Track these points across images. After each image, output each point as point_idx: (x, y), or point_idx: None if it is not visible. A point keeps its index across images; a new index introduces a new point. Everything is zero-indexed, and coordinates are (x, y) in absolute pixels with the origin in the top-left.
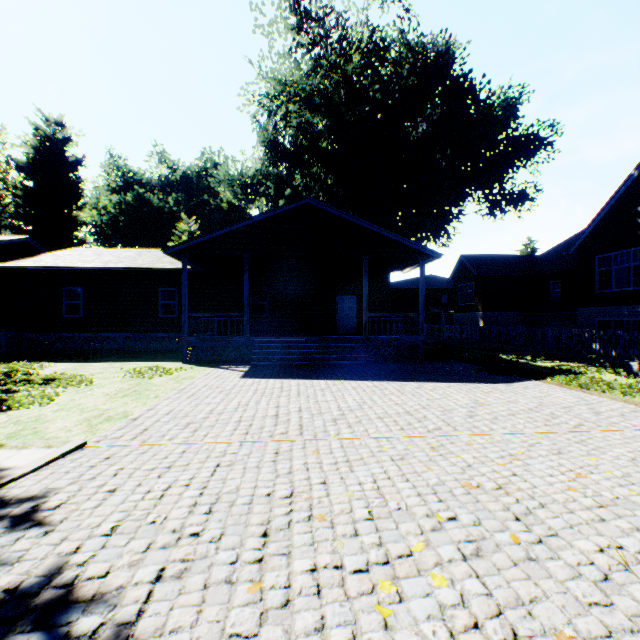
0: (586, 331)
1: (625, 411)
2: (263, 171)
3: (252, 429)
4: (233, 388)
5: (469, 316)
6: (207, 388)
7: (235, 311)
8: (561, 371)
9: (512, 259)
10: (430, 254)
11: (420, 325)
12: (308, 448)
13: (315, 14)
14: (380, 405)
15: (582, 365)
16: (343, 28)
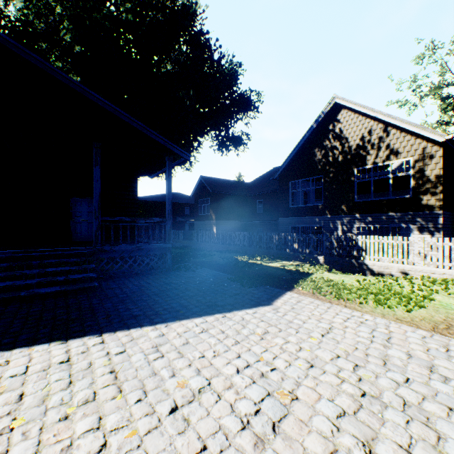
0: (290, 234)
1: (442, 351)
2: None
3: None
4: None
5: (206, 223)
6: None
7: None
8: (295, 273)
9: (234, 183)
10: (178, 153)
11: (167, 231)
12: None
13: None
14: None
15: (298, 263)
16: None
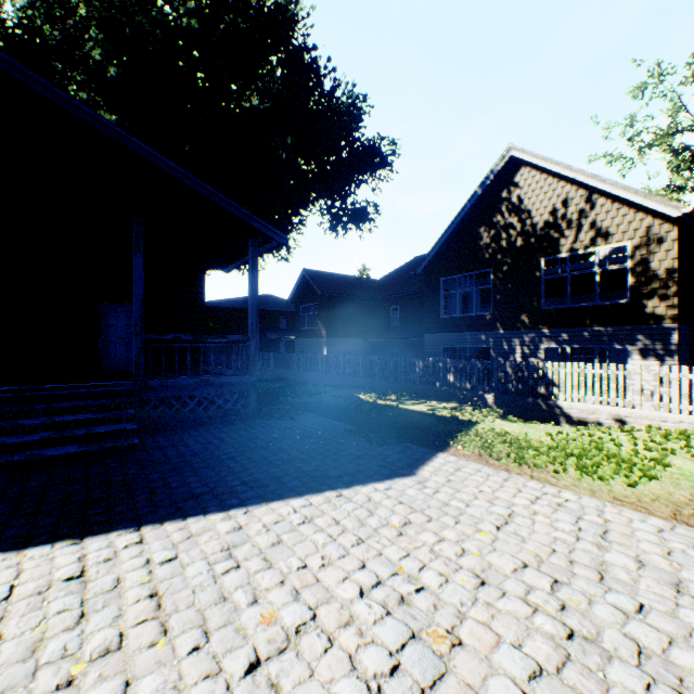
0: (441, 360)
1: (693, 554)
2: None
3: None
4: None
5: (313, 342)
6: None
7: None
8: (451, 421)
9: (355, 281)
10: (267, 233)
11: (251, 356)
12: None
13: None
14: None
15: (455, 405)
16: None
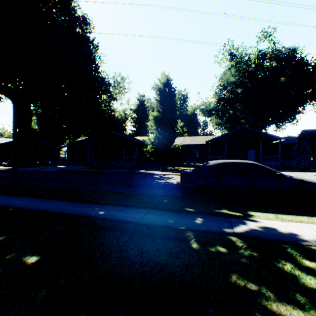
0: None
1: None
2: (215, 106)
3: None
4: None
5: (306, 156)
6: None
7: (215, 155)
8: None
9: None
10: (282, 139)
11: (279, 159)
12: None
13: (237, 55)
14: None
15: None
16: (248, 59)
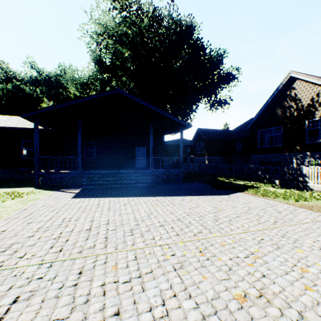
0: (255, 166)
1: (291, 210)
2: (94, 77)
3: (66, 245)
4: (64, 206)
5: (201, 158)
6: (44, 207)
7: (74, 155)
8: (249, 186)
9: (220, 131)
10: (186, 125)
11: (180, 163)
12: (109, 263)
13: None
14: (161, 215)
15: (256, 182)
16: (139, 2)
